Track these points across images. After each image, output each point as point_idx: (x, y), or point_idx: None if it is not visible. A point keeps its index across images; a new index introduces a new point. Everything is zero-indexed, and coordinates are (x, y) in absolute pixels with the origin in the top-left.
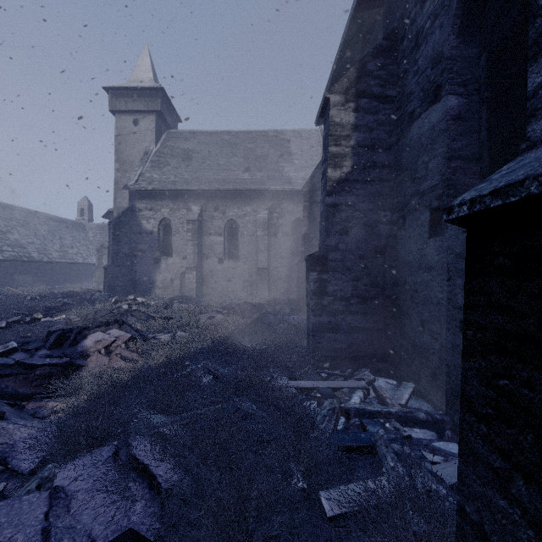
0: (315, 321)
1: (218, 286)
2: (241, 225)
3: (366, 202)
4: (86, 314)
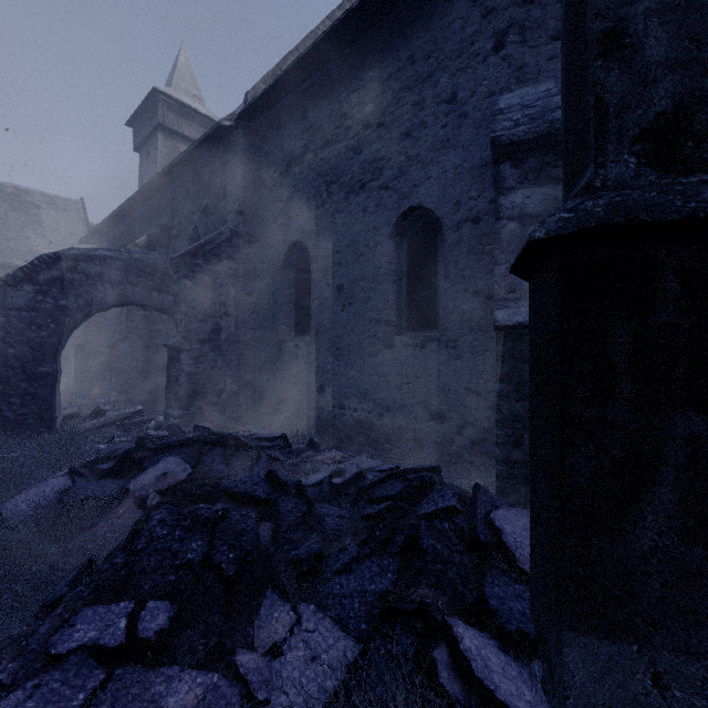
0: (81, 377)
1: None
2: None
3: (110, 321)
4: None
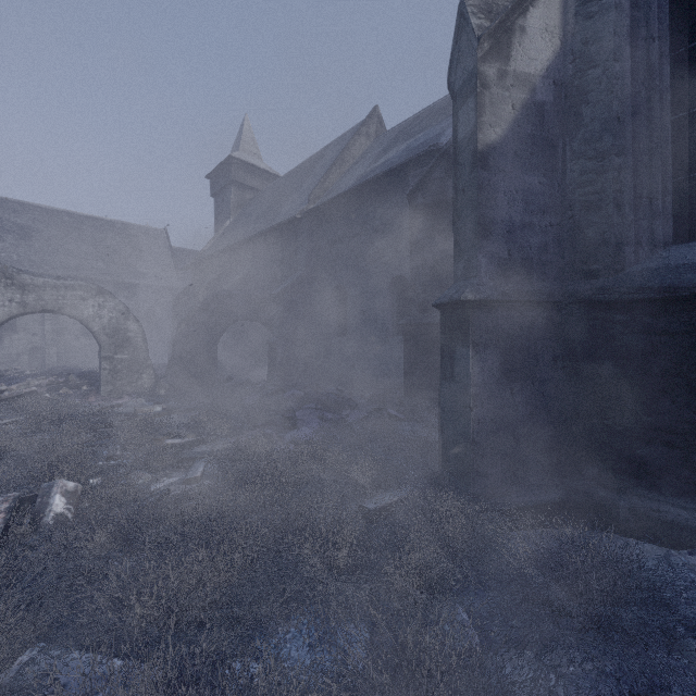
0: None
1: (75, 360)
2: None
3: None
4: (46, 371)
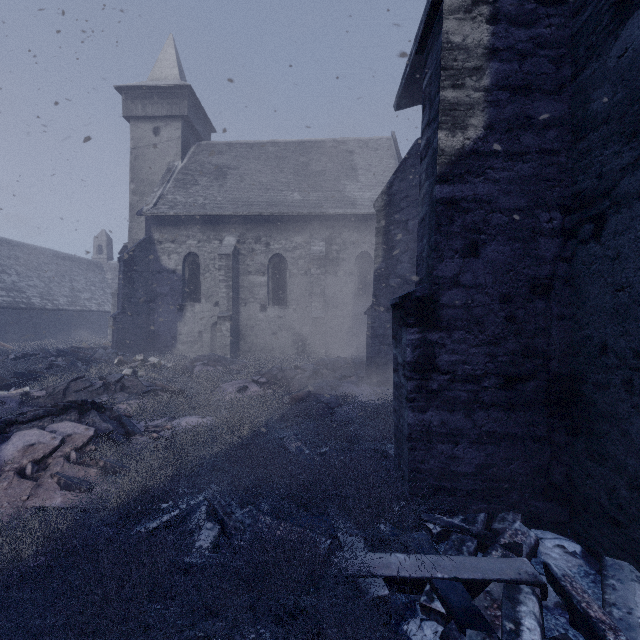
0: (415, 420)
1: (260, 341)
2: (290, 261)
3: (512, 195)
4: (54, 387)
